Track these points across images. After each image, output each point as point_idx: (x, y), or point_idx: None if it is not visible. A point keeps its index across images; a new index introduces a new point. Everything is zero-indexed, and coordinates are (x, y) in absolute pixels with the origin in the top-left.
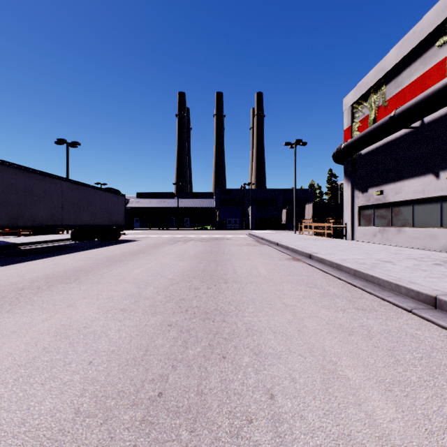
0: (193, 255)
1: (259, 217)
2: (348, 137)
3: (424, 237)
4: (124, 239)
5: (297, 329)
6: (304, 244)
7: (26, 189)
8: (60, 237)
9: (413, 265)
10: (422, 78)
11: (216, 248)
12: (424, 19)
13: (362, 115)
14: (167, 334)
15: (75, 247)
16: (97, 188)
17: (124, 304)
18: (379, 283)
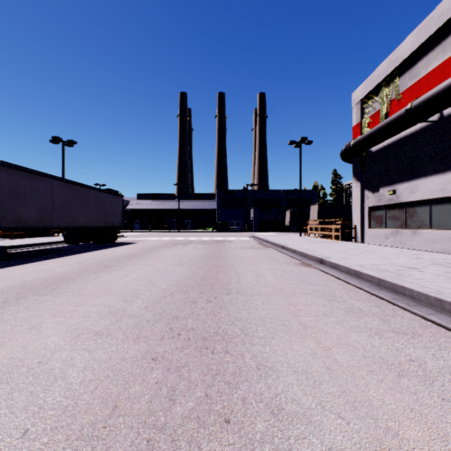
0: (193, 259)
1: (262, 219)
2: (357, 134)
3: (443, 239)
4: (121, 242)
5: (326, 366)
6: (312, 247)
7: (11, 188)
8: (53, 240)
9: (443, 272)
10: (441, 67)
11: (217, 251)
12: (444, 3)
13: (372, 110)
14: (148, 374)
15: (67, 250)
16: (91, 187)
17: (102, 325)
18: (413, 295)
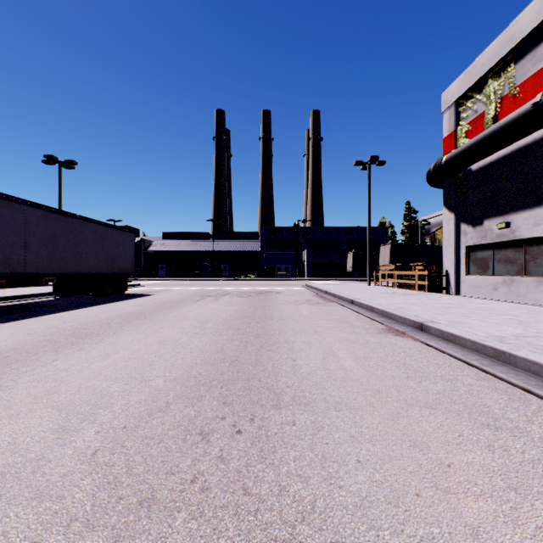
0: (223, 322)
1: (317, 263)
2: (449, 148)
3: None
4: (133, 294)
5: None
6: (395, 302)
7: None
8: (41, 291)
9: None
10: None
11: (260, 308)
12: None
13: (472, 114)
14: None
15: (49, 307)
16: (89, 219)
17: None
18: None
